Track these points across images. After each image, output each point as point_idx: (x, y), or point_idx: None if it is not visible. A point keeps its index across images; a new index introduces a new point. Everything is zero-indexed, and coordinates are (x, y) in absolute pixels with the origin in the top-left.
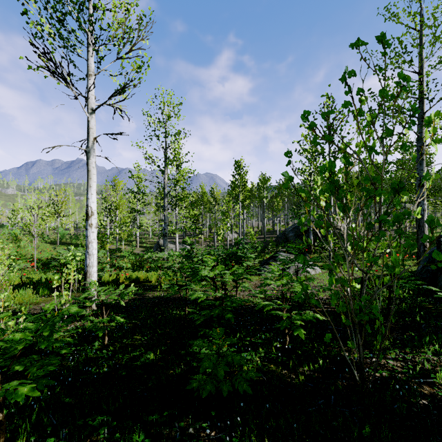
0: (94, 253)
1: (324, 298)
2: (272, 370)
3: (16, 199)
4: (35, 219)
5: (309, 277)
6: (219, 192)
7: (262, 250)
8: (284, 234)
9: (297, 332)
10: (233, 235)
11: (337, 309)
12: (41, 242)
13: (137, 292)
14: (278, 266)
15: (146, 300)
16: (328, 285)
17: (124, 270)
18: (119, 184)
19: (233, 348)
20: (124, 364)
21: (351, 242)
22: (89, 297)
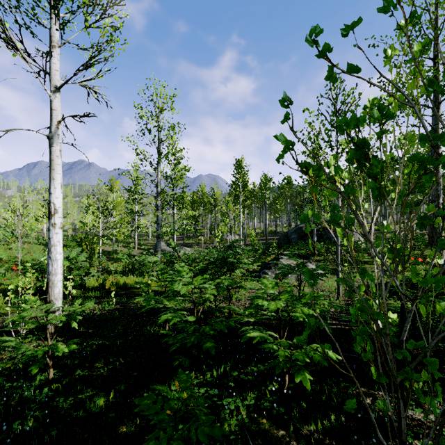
0: (58, 259)
1: (331, 311)
2: (264, 429)
3: (15, 200)
4: (19, 219)
5: (316, 293)
6: (219, 192)
7: (263, 252)
8: (286, 236)
9: (299, 377)
10: (234, 236)
11: (363, 356)
12: (36, 244)
13: (120, 301)
14: (272, 281)
15: (126, 312)
16: (335, 294)
17: (112, 274)
18: (116, 183)
19: (213, 389)
20: (65, 411)
21: (391, 250)
22: (51, 311)
